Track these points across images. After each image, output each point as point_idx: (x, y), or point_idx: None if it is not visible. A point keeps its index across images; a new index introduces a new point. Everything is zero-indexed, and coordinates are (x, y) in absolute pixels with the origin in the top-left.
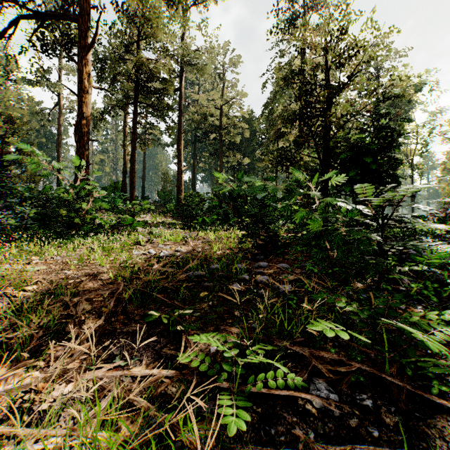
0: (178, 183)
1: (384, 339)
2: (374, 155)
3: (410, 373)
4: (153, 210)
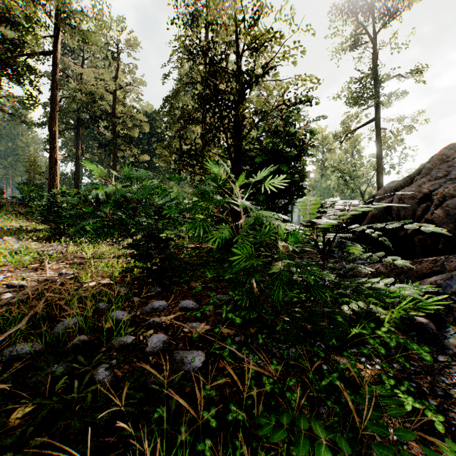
0: (51, 175)
1: None
2: (286, 163)
3: None
4: (8, 210)
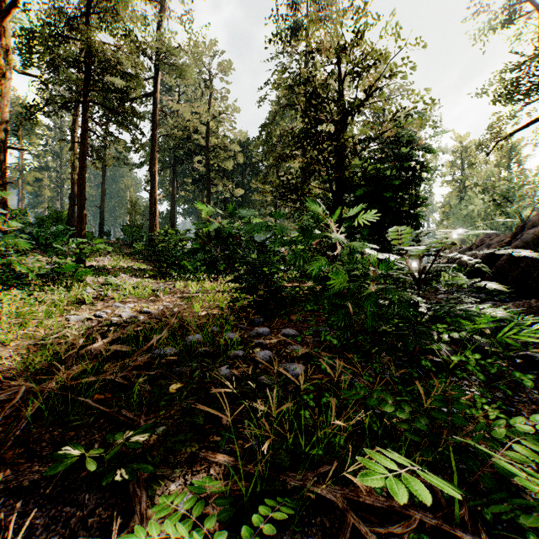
0: (151, 215)
1: (453, 467)
2: (394, 192)
3: (489, 515)
4: (115, 251)
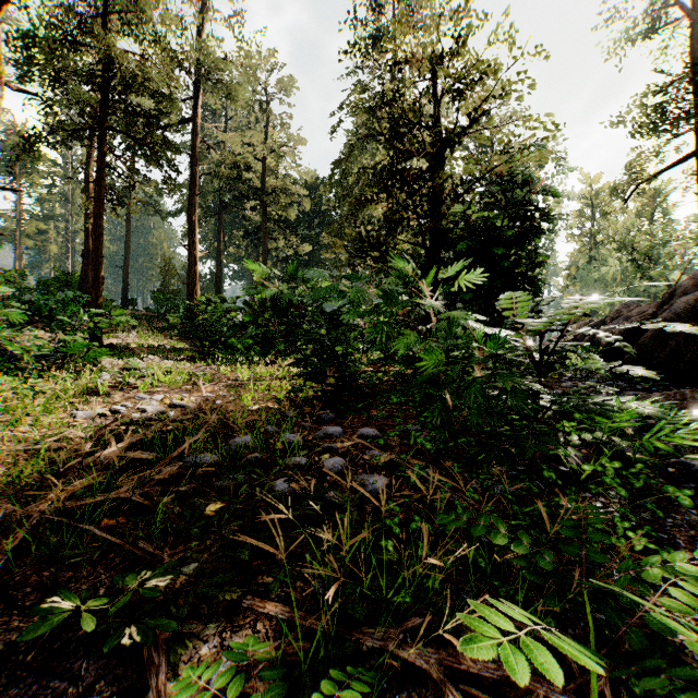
0: (190, 279)
1: (590, 622)
2: (507, 247)
3: (638, 687)
4: (143, 325)
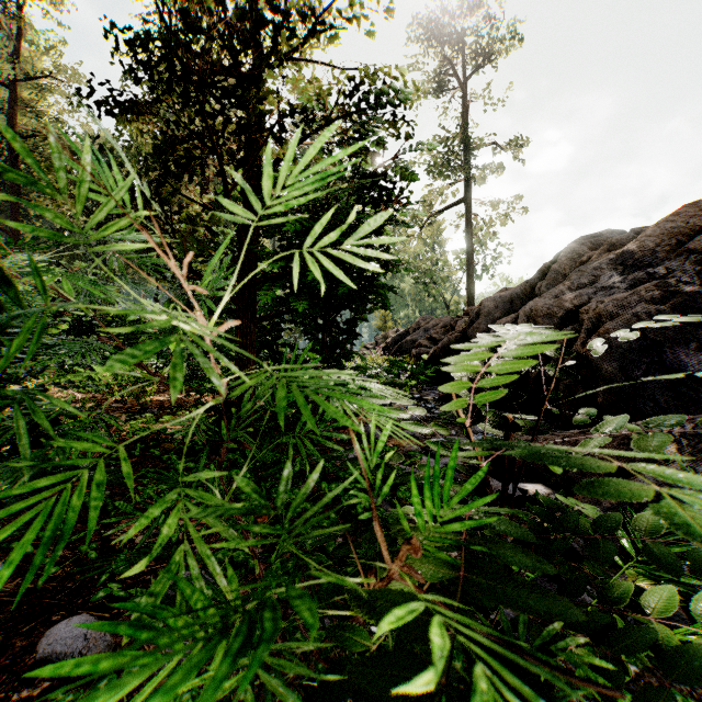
0: None
1: None
2: None
3: None
4: None
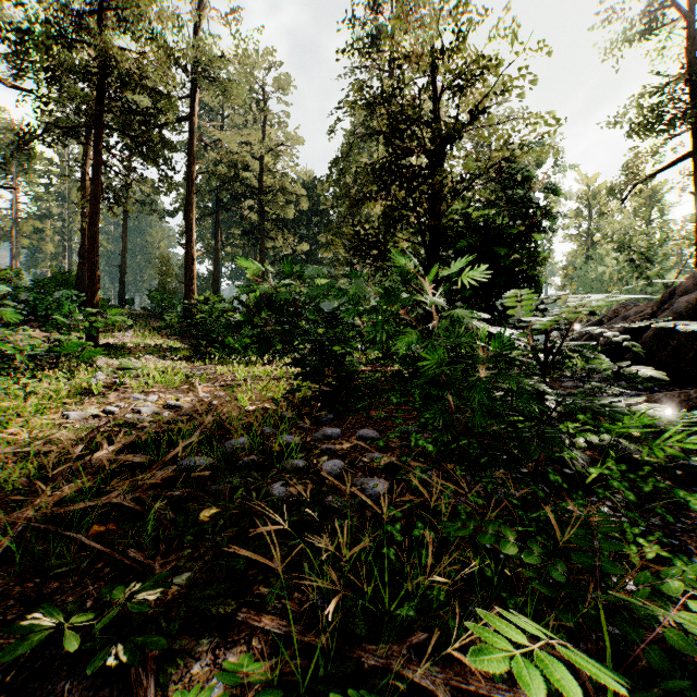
0: (187, 278)
1: (606, 639)
2: (507, 245)
3: None
4: (140, 324)
